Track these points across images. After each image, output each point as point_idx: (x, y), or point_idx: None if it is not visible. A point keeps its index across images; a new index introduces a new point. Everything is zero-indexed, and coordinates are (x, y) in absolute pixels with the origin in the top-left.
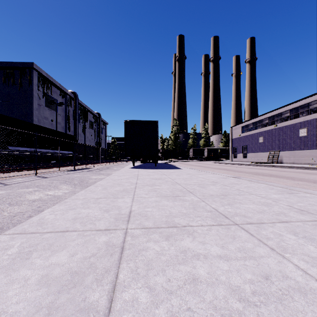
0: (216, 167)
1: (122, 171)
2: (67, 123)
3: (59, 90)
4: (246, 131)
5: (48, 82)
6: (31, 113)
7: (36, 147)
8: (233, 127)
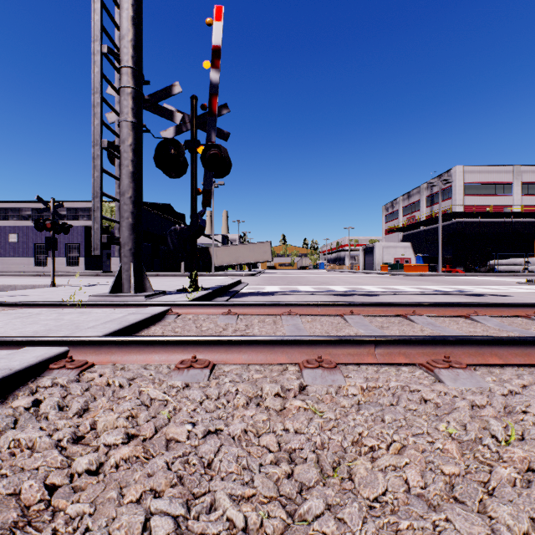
0: None
1: None
2: None
3: None
4: None
5: None
6: None
7: None
8: None
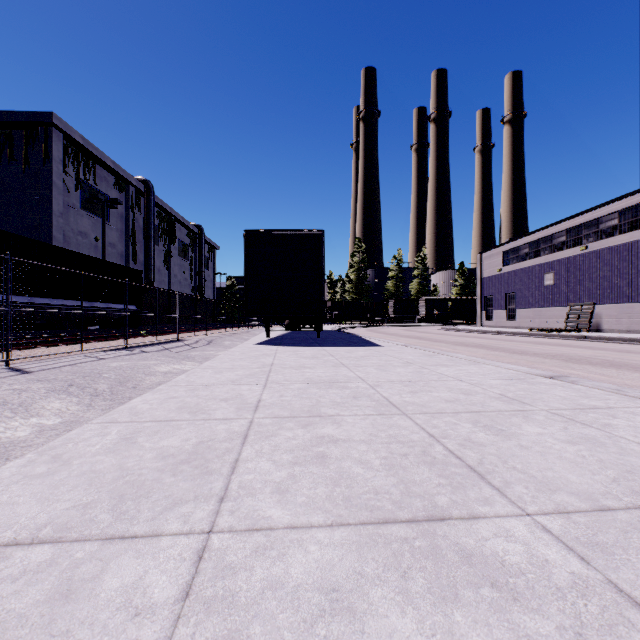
0: (456, 341)
1: (235, 352)
2: (129, 246)
3: (113, 175)
4: (514, 261)
5: (87, 158)
6: (50, 223)
7: (8, 291)
8: (484, 253)
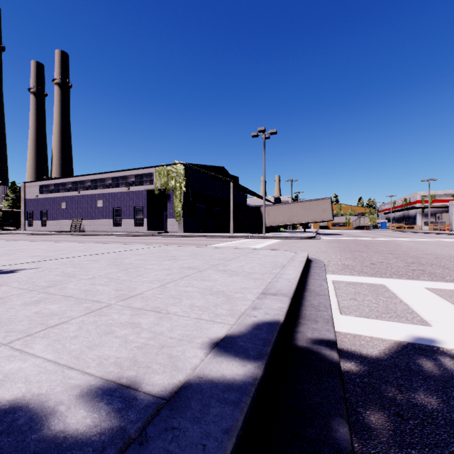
0: None
1: None
2: None
3: None
4: (46, 192)
5: None
6: None
7: None
8: (27, 183)
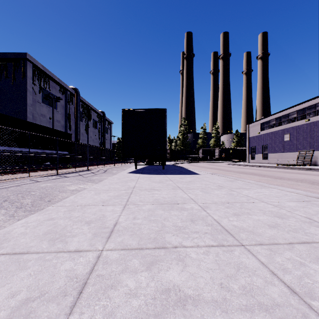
0: (238, 171)
1: (114, 178)
2: (67, 121)
3: (59, 85)
4: (267, 128)
5: (45, 77)
6: (25, 109)
7: None
8: (250, 124)
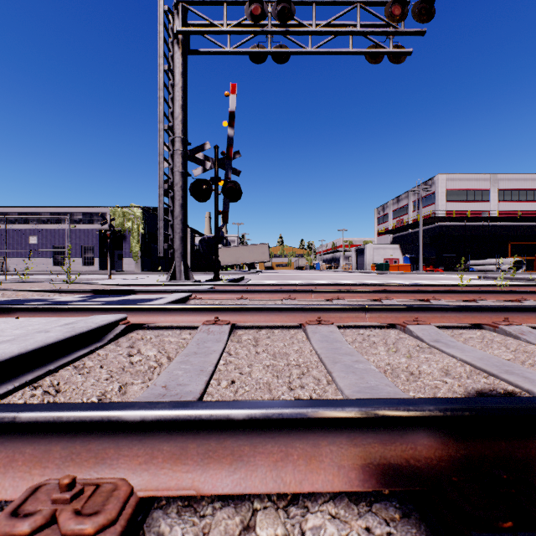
0: None
1: None
2: None
3: None
4: None
5: None
6: None
7: None
8: None
